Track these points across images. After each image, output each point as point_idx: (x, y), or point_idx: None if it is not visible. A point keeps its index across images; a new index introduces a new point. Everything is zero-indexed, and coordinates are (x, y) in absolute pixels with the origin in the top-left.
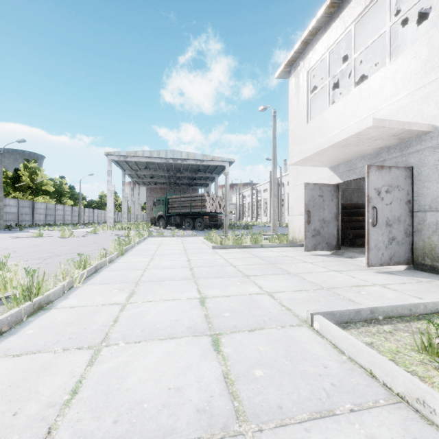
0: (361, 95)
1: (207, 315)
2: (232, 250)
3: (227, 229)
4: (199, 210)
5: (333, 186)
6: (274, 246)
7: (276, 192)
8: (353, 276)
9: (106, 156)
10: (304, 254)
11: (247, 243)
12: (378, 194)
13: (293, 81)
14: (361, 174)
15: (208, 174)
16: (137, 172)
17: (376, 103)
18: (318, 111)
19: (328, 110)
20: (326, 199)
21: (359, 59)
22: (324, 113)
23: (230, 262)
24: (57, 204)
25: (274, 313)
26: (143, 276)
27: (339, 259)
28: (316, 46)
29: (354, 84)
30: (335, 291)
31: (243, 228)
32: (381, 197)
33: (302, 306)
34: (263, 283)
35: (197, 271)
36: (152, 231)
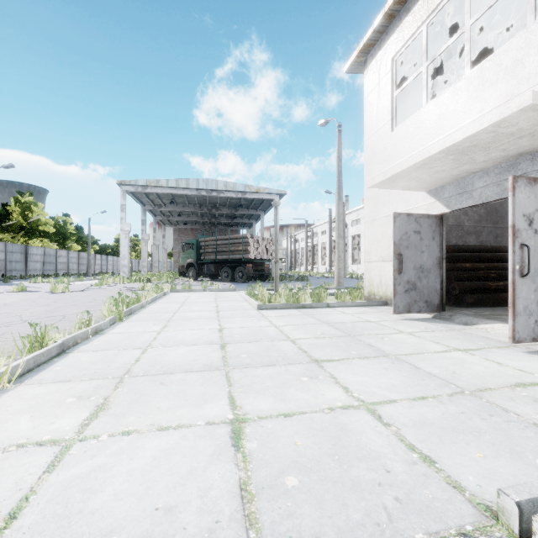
0: (482, 79)
1: (245, 487)
2: (287, 312)
3: (278, 281)
4: (240, 257)
5: (434, 217)
6: (344, 305)
7: (341, 232)
8: (496, 360)
9: (119, 185)
10: (394, 319)
11: (307, 300)
12: (530, 224)
13: (371, 74)
14: (483, 198)
15: (251, 211)
16: (161, 208)
17: (509, 88)
18: (404, 118)
19: (426, 107)
20: (425, 237)
21: (461, 45)
22: (419, 113)
23: (284, 332)
24: (58, 249)
25: (399, 474)
26: (137, 363)
27: (451, 327)
28: (406, 18)
29: (469, 64)
30: (491, 398)
31: (296, 280)
32: (534, 228)
33: (453, 449)
34: (348, 379)
35: (233, 351)
36: (178, 284)
